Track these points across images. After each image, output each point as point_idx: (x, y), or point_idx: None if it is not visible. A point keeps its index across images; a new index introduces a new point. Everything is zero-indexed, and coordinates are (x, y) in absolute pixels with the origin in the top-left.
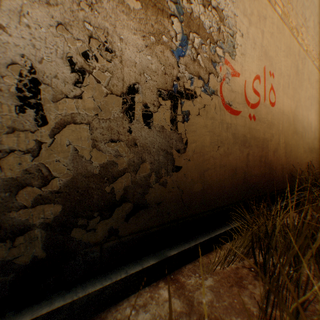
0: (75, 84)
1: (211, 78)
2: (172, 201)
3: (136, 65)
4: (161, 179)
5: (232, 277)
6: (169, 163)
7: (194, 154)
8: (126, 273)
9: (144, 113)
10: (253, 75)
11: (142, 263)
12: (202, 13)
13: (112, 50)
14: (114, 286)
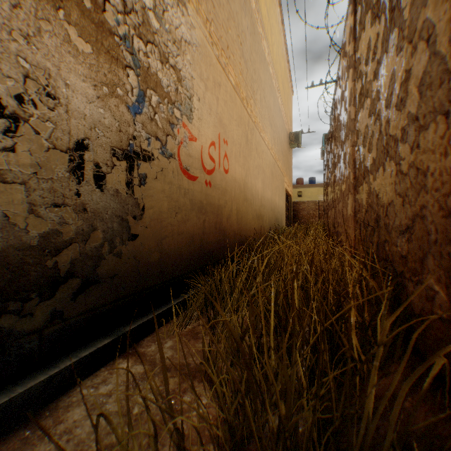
0: (6, 133)
1: (169, 140)
2: (128, 273)
3: (86, 117)
4: (116, 249)
5: (190, 335)
6: (124, 231)
7: (151, 221)
8: (78, 357)
9: (95, 174)
10: (209, 140)
11: (95, 344)
12: (160, 69)
13: (56, 96)
14: (64, 373)
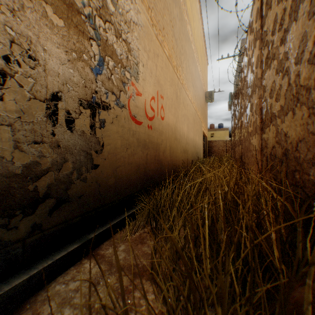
0: None
1: (122, 95)
2: (91, 194)
3: (60, 75)
4: (82, 175)
5: (137, 240)
6: (89, 162)
7: (109, 154)
8: (52, 260)
9: (67, 119)
10: (150, 96)
11: (66, 249)
12: (115, 42)
13: (36, 58)
14: (42, 272)
